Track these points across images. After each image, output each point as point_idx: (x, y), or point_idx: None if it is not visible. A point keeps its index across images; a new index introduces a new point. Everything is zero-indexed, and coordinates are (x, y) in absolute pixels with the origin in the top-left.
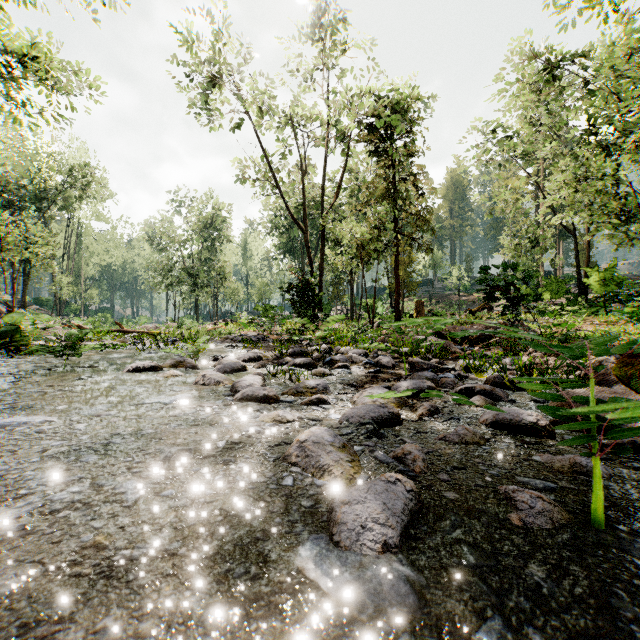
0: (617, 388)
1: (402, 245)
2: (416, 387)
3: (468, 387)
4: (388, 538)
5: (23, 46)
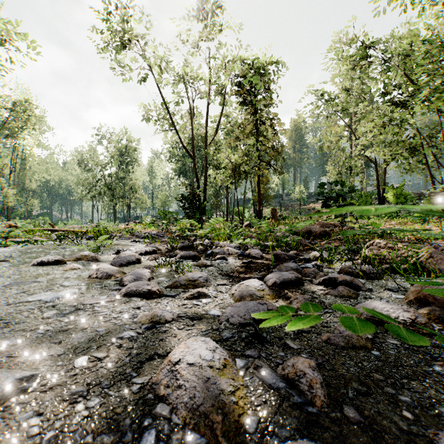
0: None
1: (262, 170)
2: (286, 278)
3: (331, 278)
4: None
5: None
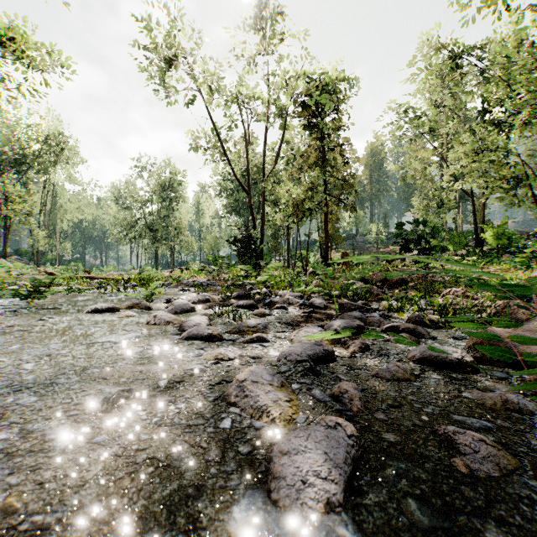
0: (528, 326)
1: (330, 205)
2: (347, 326)
3: (394, 325)
4: (331, 495)
5: (2, 29)
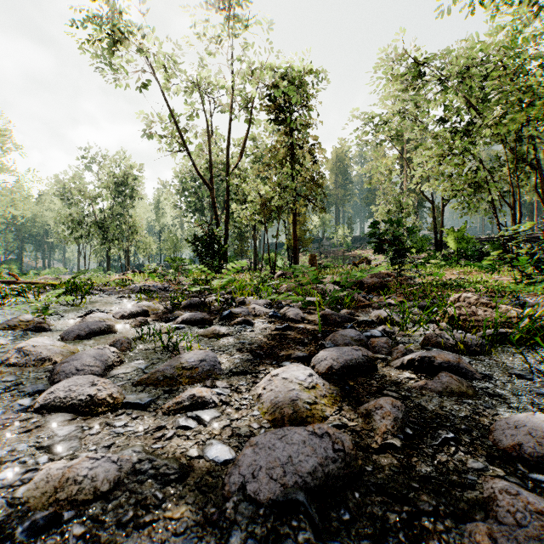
0: None
1: (298, 207)
2: (349, 359)
3: (424, 357)
4: None
5: None
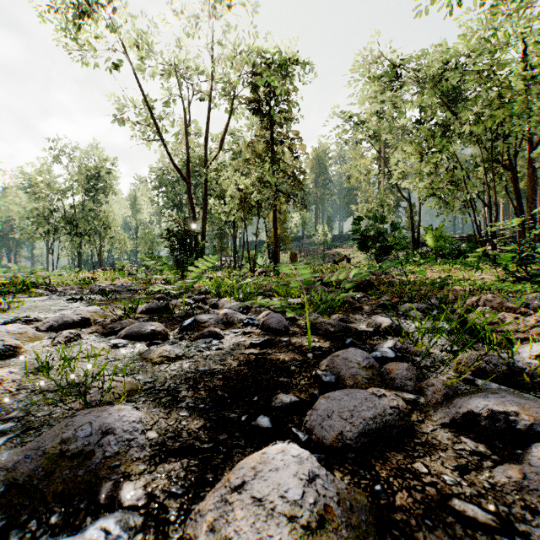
0: None
1: (278, 205)
2: (370, 417)
3: (498, 414)
4: None
5: None
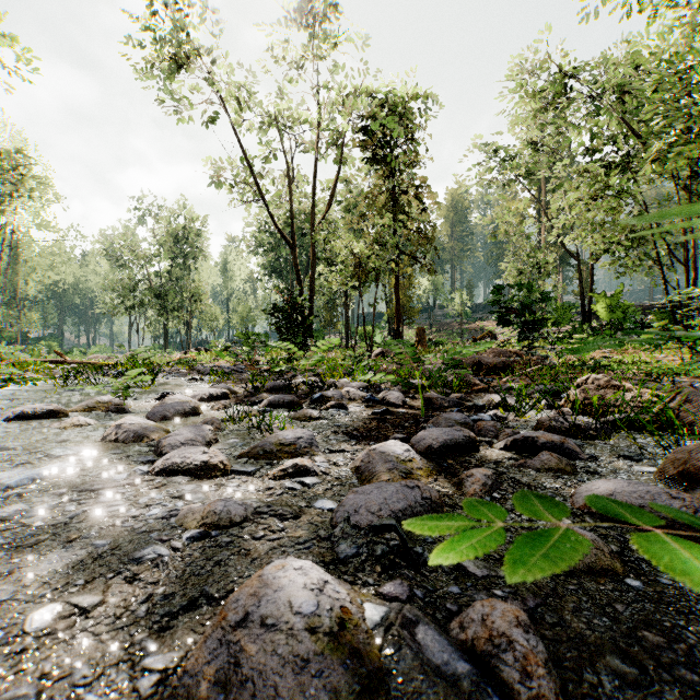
0: None
1: (402, 267)
2: (449, 439)
3: (527, 438)
4: None
5: None
